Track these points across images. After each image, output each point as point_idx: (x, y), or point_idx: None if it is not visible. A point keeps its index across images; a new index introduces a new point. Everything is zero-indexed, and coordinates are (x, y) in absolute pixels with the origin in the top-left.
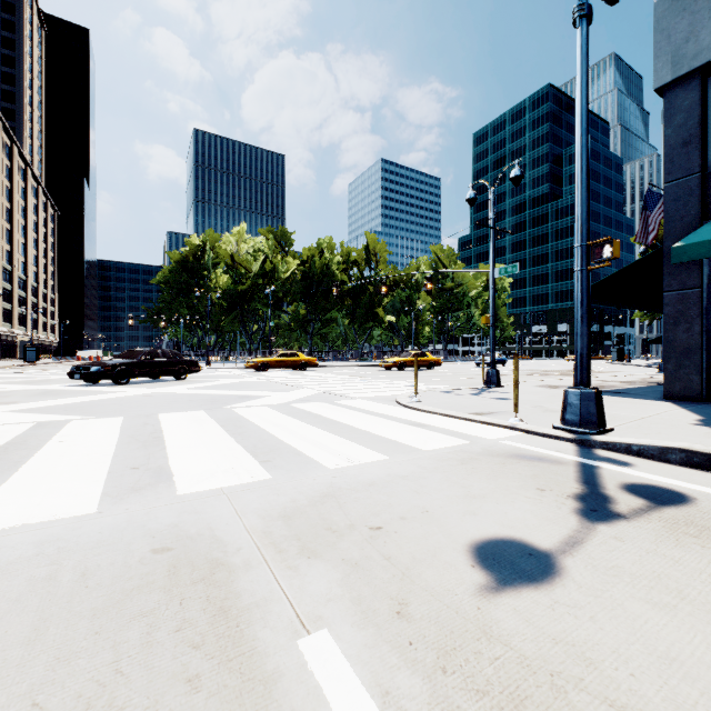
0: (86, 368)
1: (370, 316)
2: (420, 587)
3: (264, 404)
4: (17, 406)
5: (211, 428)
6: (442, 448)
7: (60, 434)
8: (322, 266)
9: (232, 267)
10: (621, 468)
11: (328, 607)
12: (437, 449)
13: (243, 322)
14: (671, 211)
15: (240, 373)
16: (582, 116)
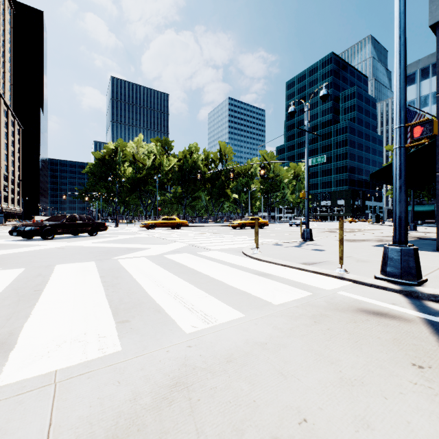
0: (21, 228)
1: (222, 194)
2: None
3: (144, 255)
4: None
5: (91, 279)
6: (290, 301)
7: None
8: (192, 162)
9: (134, 162)
10: None
11: None
12: (285, 302)
13: (141, 198)
14: None
15: (136, 231)
16: (401, 19)
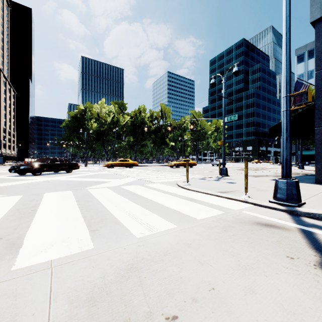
0: (17, 167)
1: (163, 142)
2: None
3: (107, 186)
4: None
5: (70, 203)
6: (208, 217)
7: None
8: (140, 119)
9: (98, 119)
10: None
11: None
12: (205, 218)
13: (103, 145)
14: (319, 85)
15: (100, 169)
16: (287, 20)
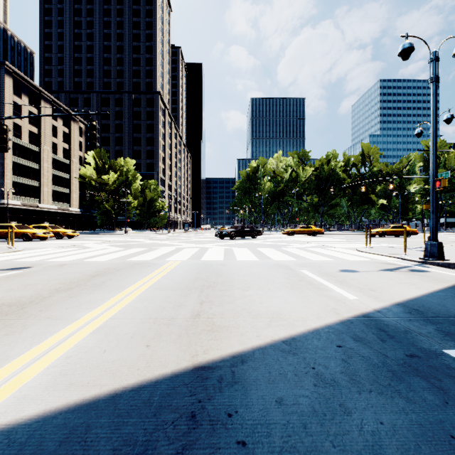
0: (221, 232)
1: (365, 200)
2: (324, 270)
3: (293, 247)
4: (211, 244)
5: (276, 251)
6: (357, 260)
7: (234, 250)
8: (329, 170)
9: (273, 177)
10: (422, 267)
11: (306, 269)
12: (354, 260)
13: (279, 208)
14: None
15: (279, 237)
16: (432, 124)
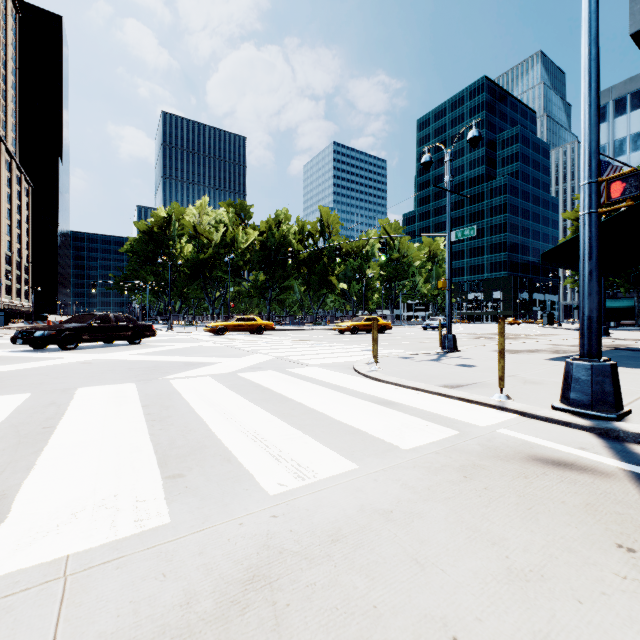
0: (29, 333)
1: (324, 283)
2: None
3: (209, 374)
4: None
5: (129, 410)
6: (426, 444)
7: None
8: (280, 236)
9: (195, 237)
10: None
11: None
12: (419, 446)
13: (205, 289)
14: None
15: (198, 337)
16: (591, 21)
